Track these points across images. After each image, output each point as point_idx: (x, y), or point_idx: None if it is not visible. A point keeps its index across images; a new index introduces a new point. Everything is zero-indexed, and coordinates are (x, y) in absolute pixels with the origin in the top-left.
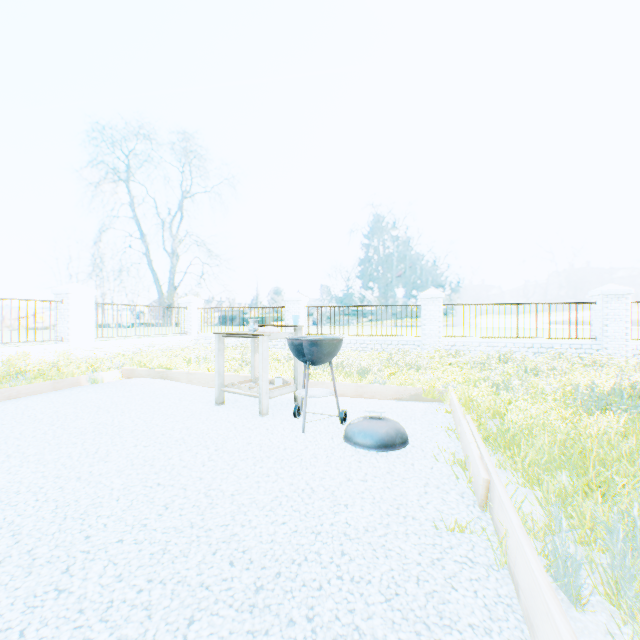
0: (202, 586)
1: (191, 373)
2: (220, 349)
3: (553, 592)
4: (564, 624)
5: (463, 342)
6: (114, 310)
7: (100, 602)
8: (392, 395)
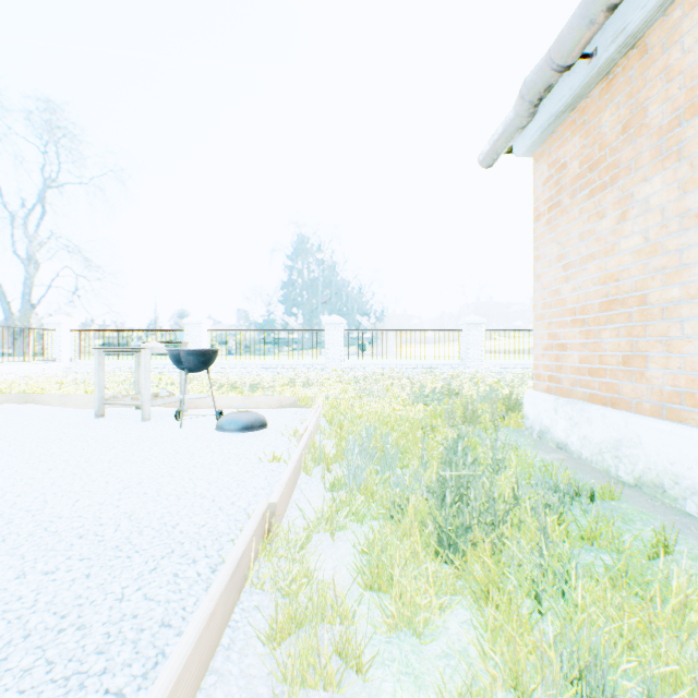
0: (85, 491)
1: (66, 395)
2: (101, 364)
3: (295, 462)
4: (290, 468)
5: (362, 365)
6: None
7: (7, 504)
8: (275, 404)
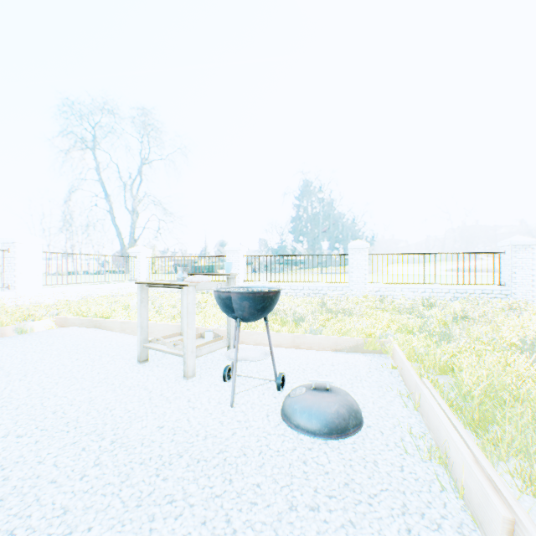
0: None
1: (124, 322)
2: (143, 300)
3: None
4: None
5: (387, 288)
6: (78, 259)
7: None
8: (330, 346)
